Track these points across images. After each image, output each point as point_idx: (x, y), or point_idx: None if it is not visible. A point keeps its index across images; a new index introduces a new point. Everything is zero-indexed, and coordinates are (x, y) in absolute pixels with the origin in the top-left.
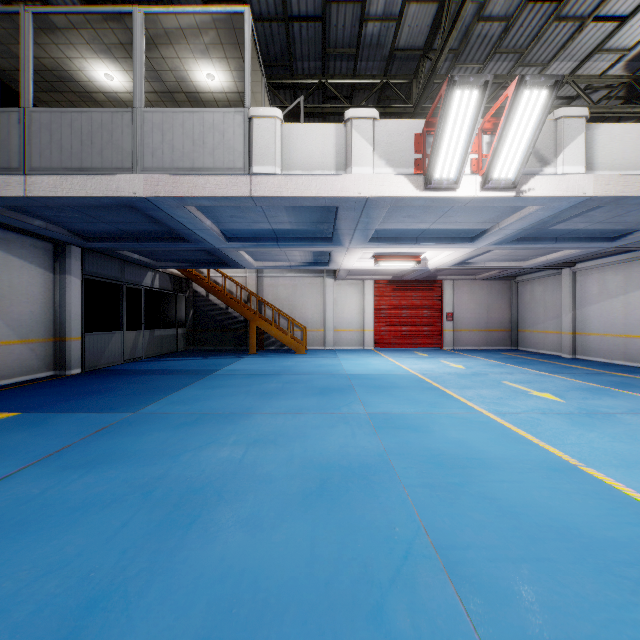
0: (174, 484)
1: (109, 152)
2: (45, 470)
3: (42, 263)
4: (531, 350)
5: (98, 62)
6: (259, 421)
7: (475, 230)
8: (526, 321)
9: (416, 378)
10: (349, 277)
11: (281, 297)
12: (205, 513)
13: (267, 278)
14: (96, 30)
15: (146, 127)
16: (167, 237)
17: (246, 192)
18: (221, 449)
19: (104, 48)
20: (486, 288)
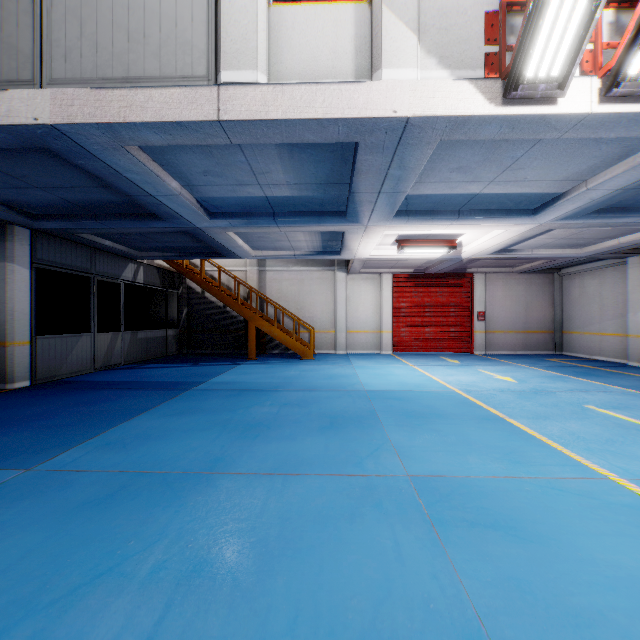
0: None
1: None
2: None
3: None
4: (581, 355)
5: None
6: (222, 497)
7: (544, 195)
8: (574, 321)
9: (460, 398)
10: (364, 270)
11: (286, 294)
12: None
13: (270, 272)
14: None
15: (55, 15)
16: (133, 213)
17: (211, 113)
18: (110, 604)
19: None
20: (524, 283)
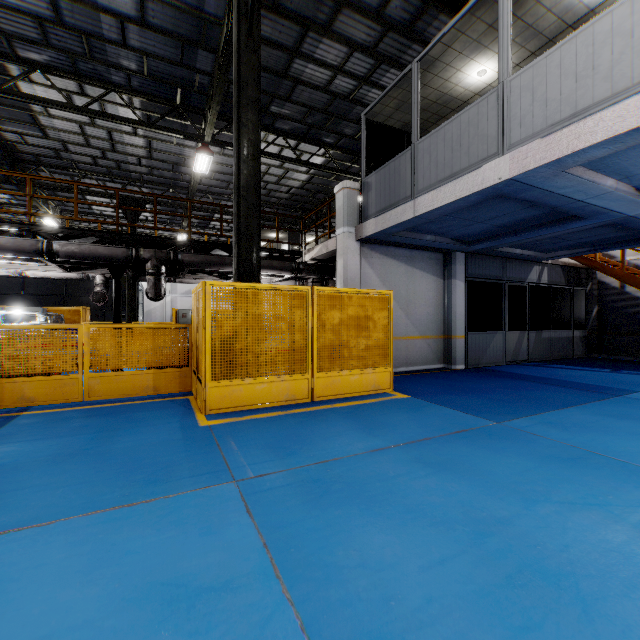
0: (516, 542)
1: (475, 147)
2: (404, 455)
3: (434, 272)
4: None
5: (470, 65)
6: None
7: None
8: None
9: None
10: None
11: None
12: (549, 626)
13: None
14: (465, 33)
15: (512, 97)
16: (550, 220)
17: None
18: (608, 524)
19: (474, 46)
20: None
